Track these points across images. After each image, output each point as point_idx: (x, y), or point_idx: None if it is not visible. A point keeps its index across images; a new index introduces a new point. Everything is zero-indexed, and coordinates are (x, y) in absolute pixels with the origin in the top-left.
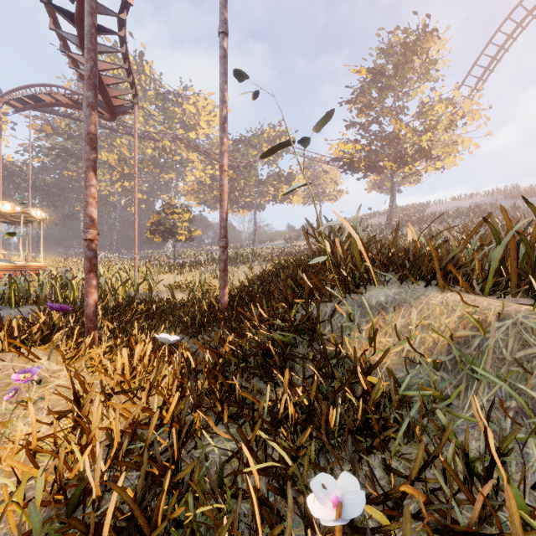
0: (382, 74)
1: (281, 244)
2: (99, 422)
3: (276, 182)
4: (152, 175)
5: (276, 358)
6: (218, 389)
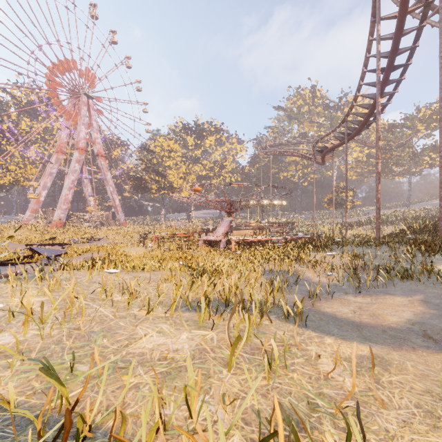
0: None
1: None
2: None
3: (432, 153)
4: None
5: None
6: None
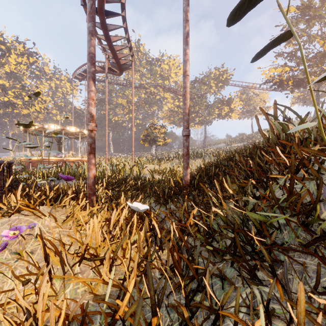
0: (310, 7)
1: (223, 146)
2: (46, 303)
3: (220, 105)
4: (144, 109)
5: (264, 251)
6: (183, 285)
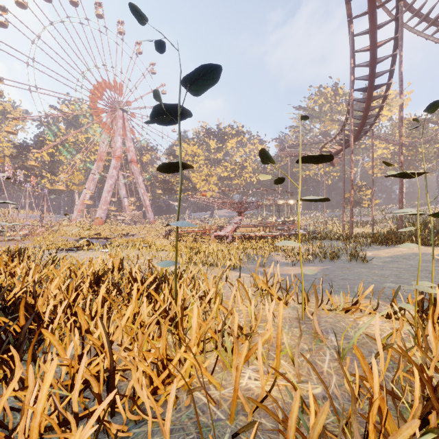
0: None
1: None
2: None
3: None
4: None
5: None
6: None
